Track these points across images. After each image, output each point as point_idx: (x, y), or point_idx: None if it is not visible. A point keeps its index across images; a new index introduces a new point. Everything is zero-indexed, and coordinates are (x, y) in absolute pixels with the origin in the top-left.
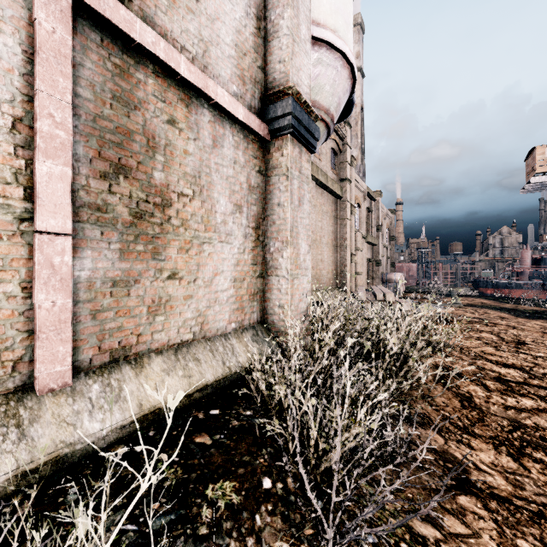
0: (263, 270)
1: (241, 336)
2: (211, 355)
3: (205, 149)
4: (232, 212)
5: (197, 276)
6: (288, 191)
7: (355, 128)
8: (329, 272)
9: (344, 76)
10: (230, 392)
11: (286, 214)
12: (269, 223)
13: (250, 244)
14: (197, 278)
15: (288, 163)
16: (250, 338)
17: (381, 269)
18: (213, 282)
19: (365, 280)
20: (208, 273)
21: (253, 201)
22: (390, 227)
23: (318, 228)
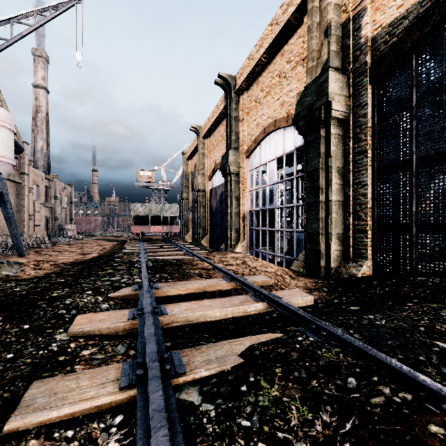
0: None
1: None
2: None
3: None
4: None
5: None
6: None
7: (42, 126)
8: None
9: (9, 166)
10: None
11: None
12: None
13: None
14: None
15: None
16: None
17: (60, 222)
18: None
19: (44, 229)
20: None
21: None
22: (70, 195)
23: None
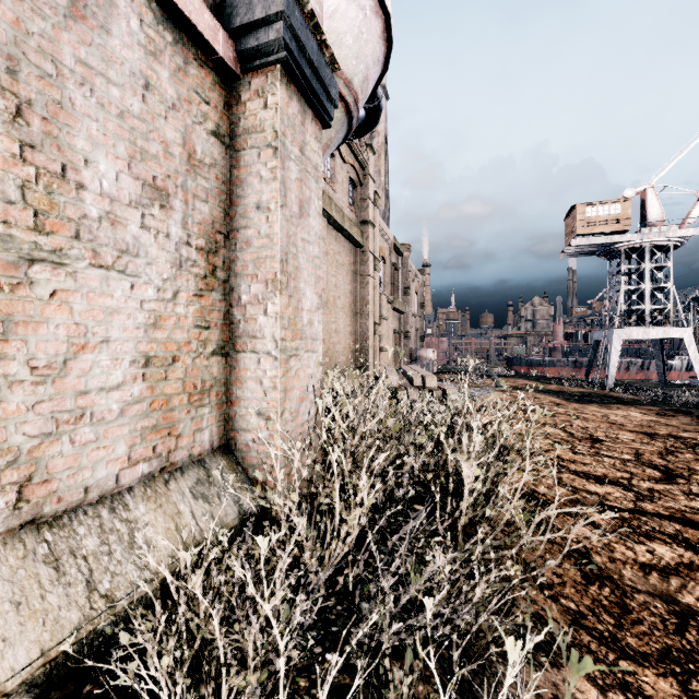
0: (226, 340)
1: (164, 491)
2: (48, 572)
3: (38, 4)
4: (137, 201)
5: (3, 352)
6: (277, 180)
7: (378, 163)
8: (346, 347)
9: (375, 29)
10: (90, 693)
11: (274, 225)
12: (239, 245)
13: (193, 284)
14: (3, 357)
15: (277, 123)
16: (189, 492)
17: (410, 344)
18: (70, 368)
19: (391, 358)
20: (49, 346)
21: (200, 191)
22: (419, 292)
23: (331, 286)
